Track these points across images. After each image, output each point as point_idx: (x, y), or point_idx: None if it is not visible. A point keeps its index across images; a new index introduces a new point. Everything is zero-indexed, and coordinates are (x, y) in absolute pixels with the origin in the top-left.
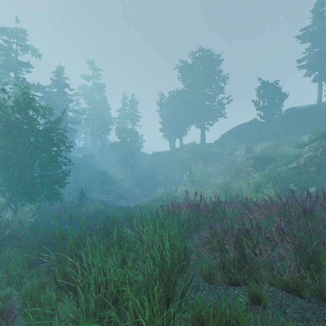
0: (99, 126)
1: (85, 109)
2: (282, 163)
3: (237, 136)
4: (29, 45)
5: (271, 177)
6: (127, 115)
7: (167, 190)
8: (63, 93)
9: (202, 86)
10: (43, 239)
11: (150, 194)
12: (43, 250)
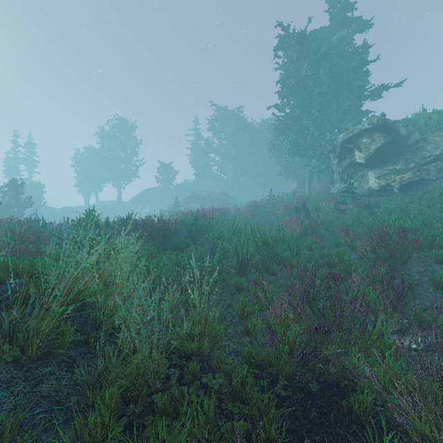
0: None
1: None
2: None
3: (146, 197)
4: None
5: None
6: (20, 158)
7: None
8: None
9: (119, 150)
10: None
11: None
12: None
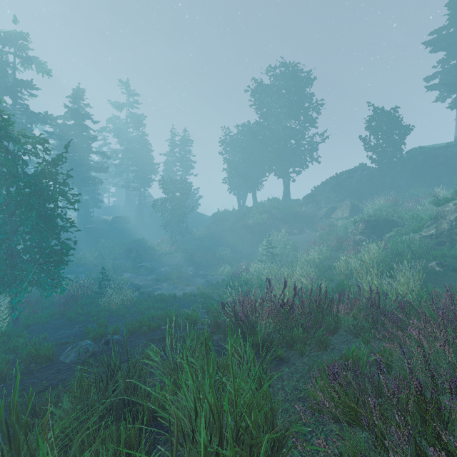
0: (135, 175)
1: (116, 151)
2: (412, 228)
3: (337, 189)
4: (33, 57)
5: (396, 250)
6: (176, 159)
7: (235, 268)
8: (83, 127)
9: (285, 116)
10: (7, 366)
11: (209, 274)
12: (2, 391)
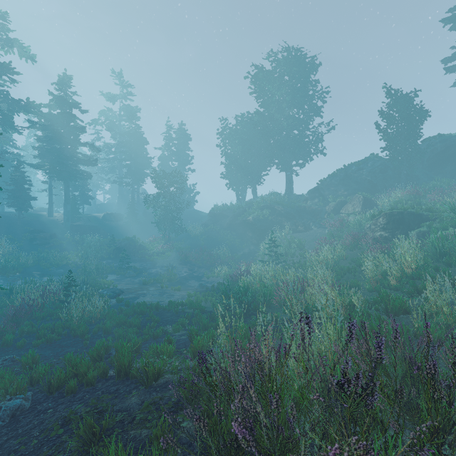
0: (128, 170)
1: (109, 145)
2: (455, 221)
3: (346, 182)
4: (14, 39)
5: (439, 249)
6: (172, 154)
7: (233, 269)
8: (68, 115)
9: (288, 105)
10: None
11: (205, 276)
12: None
